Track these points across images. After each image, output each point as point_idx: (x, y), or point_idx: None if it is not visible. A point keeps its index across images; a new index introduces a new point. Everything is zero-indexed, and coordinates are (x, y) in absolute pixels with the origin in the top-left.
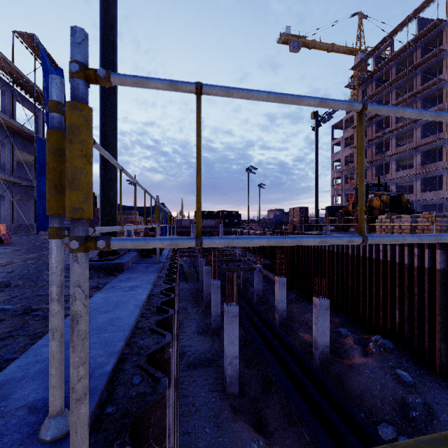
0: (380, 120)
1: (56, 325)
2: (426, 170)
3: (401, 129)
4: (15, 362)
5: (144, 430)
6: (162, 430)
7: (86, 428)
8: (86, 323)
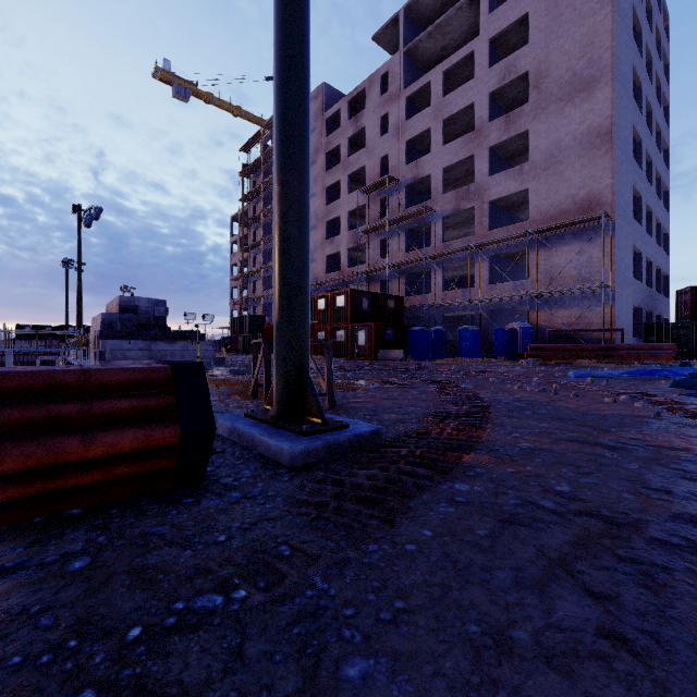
0: (269, 223)
1: None
2: None
3: None
4: None
5: None
6: None
7: None
8: None
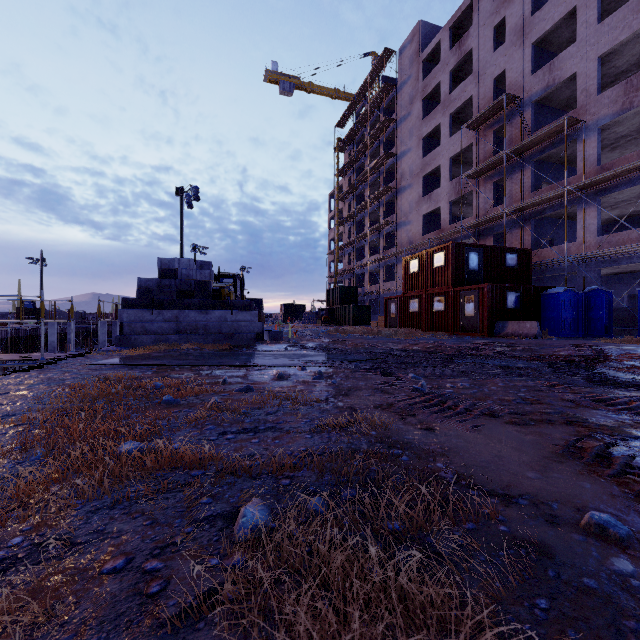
0: (363, 193)
1: None
2: (379, 257)
3: (371, 206)
4: None
5: None
6: None
7: None
8: None
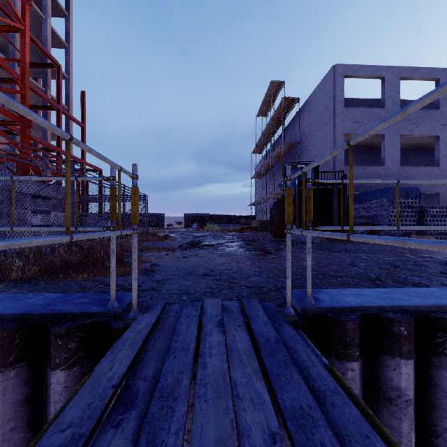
0: None
1: (307, 263)
2: None
3: None
4: (333, 289)
5: (330, 328)
6: (343, 341)
7: (288, 288)
8: (288, 255)
